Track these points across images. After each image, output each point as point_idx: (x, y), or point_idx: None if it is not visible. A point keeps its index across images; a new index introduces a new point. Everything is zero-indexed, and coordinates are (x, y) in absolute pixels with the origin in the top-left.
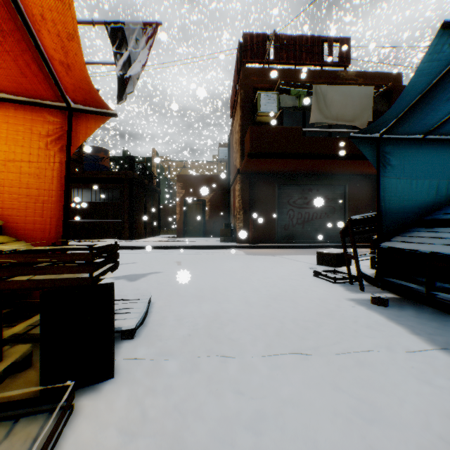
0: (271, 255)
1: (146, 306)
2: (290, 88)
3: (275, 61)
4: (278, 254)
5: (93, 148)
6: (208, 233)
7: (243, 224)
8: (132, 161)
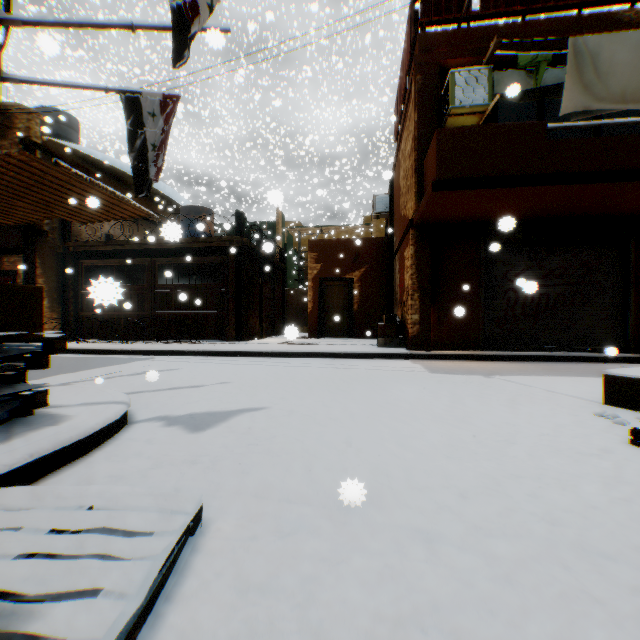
0: (481, 375)
1: (154, 574)
2: (515, 55)
3: (482, 13)
4: (493, 374)
5: (191, 209)
6: (357, 332)
7: (420, 316)
8: (240, 220)
